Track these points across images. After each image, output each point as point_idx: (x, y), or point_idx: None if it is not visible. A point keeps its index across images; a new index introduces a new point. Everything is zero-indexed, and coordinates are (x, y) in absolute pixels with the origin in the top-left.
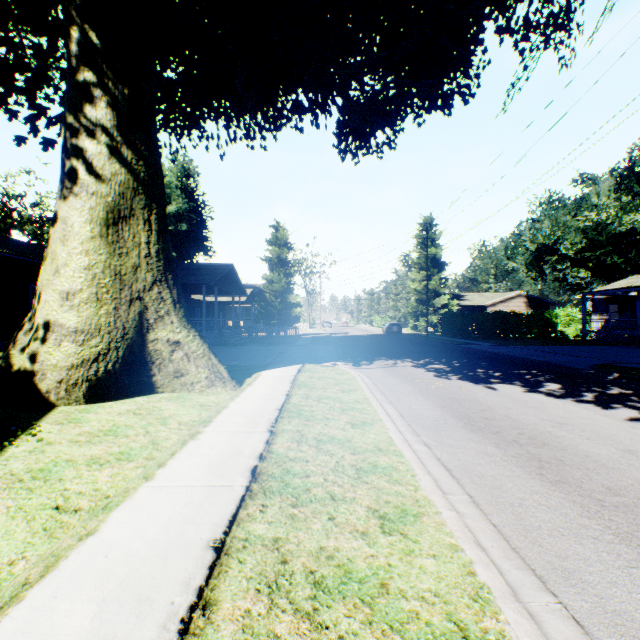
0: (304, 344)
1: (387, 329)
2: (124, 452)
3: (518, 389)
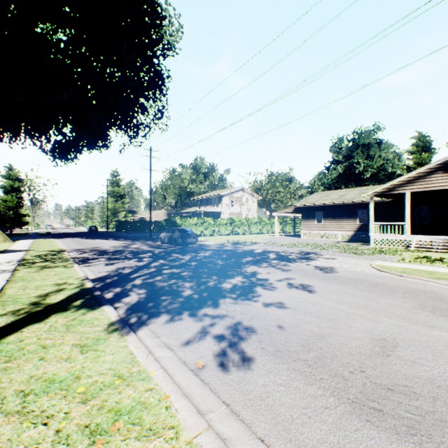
0: (34, 235)
1: (90, 229)
2: (0, 247)
3: (101, 239)
